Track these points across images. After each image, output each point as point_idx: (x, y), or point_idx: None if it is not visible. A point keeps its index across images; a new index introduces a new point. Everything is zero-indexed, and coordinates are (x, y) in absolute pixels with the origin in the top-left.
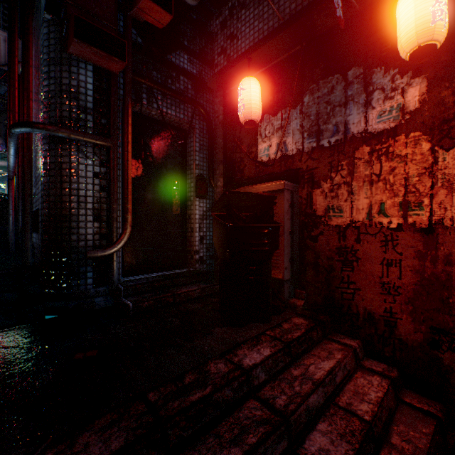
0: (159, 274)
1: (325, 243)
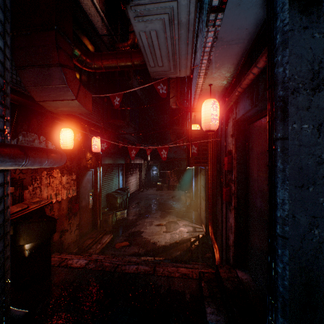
0: None
1: None
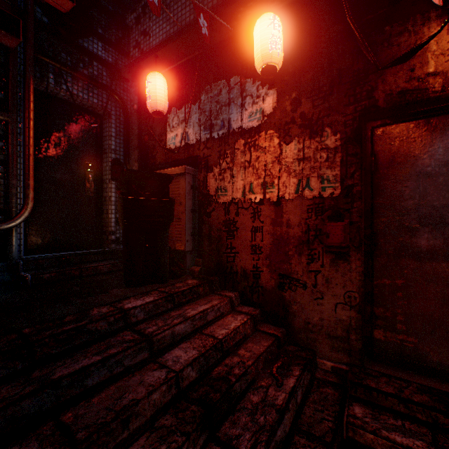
0: (70, 252)
1: (216, 218)
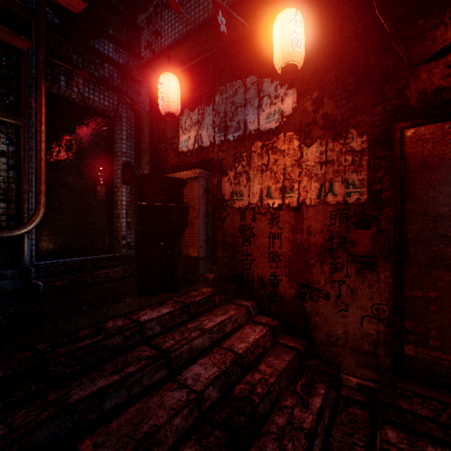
0: (81, 258)
1: (231, 223)
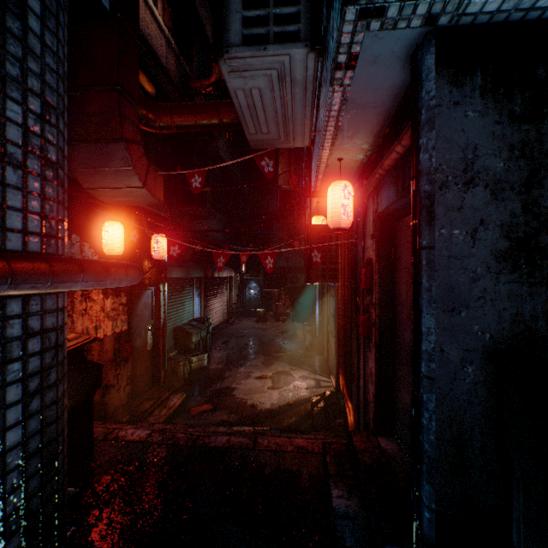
0: None
1: None
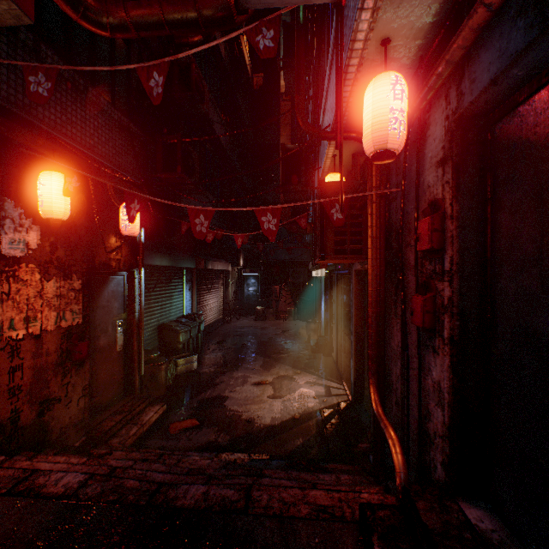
0: None
1: None
